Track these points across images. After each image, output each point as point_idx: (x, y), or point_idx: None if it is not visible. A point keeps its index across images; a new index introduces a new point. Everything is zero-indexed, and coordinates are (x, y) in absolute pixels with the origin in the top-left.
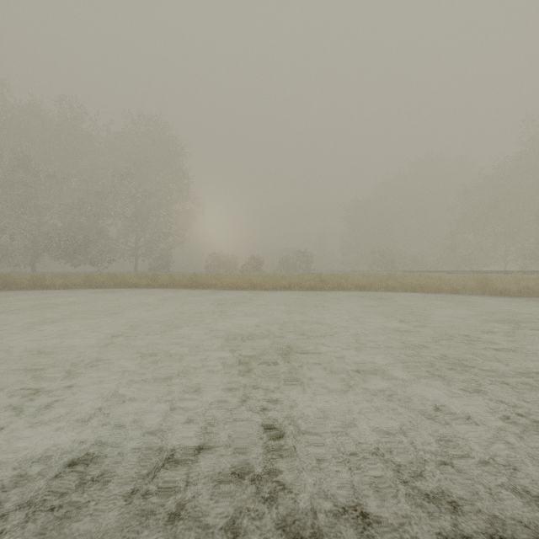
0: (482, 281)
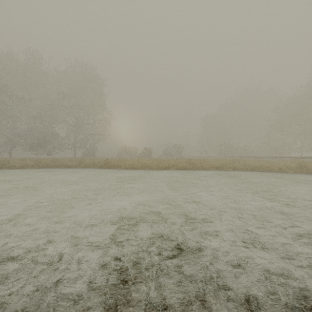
0: (301, 164)
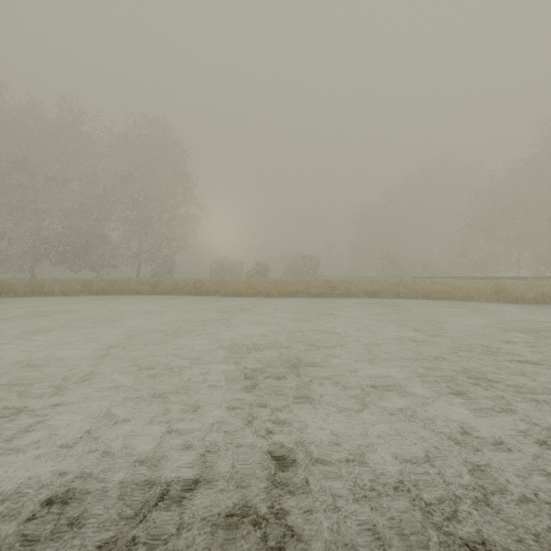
0: (497, 288)
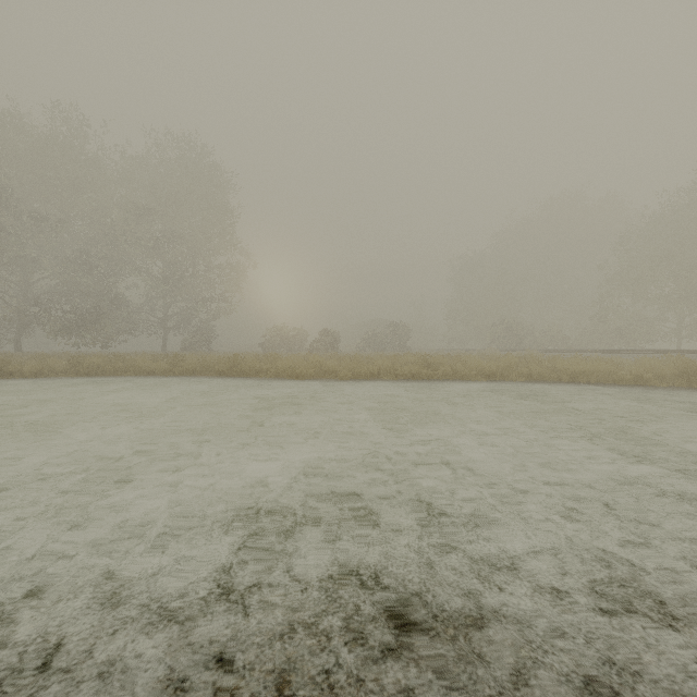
0: (687, 366)
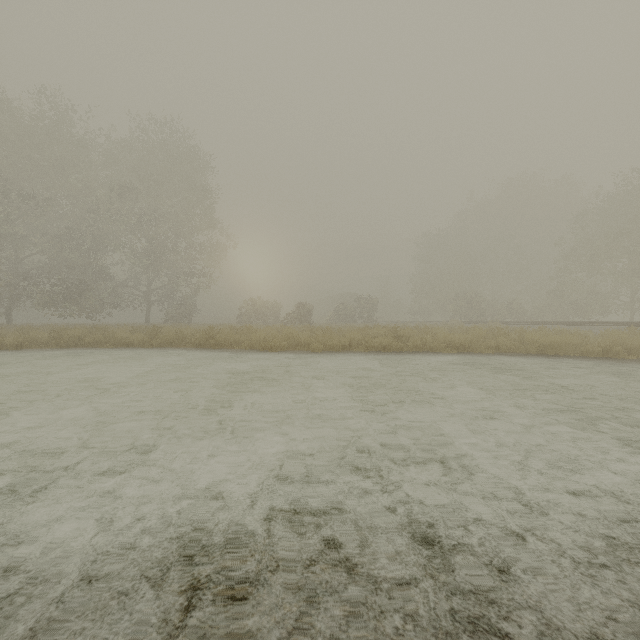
0: None
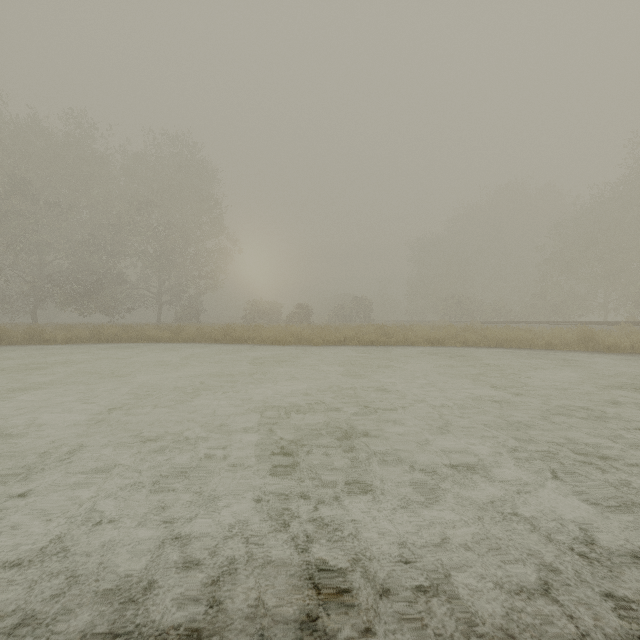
0: (585, 334)
